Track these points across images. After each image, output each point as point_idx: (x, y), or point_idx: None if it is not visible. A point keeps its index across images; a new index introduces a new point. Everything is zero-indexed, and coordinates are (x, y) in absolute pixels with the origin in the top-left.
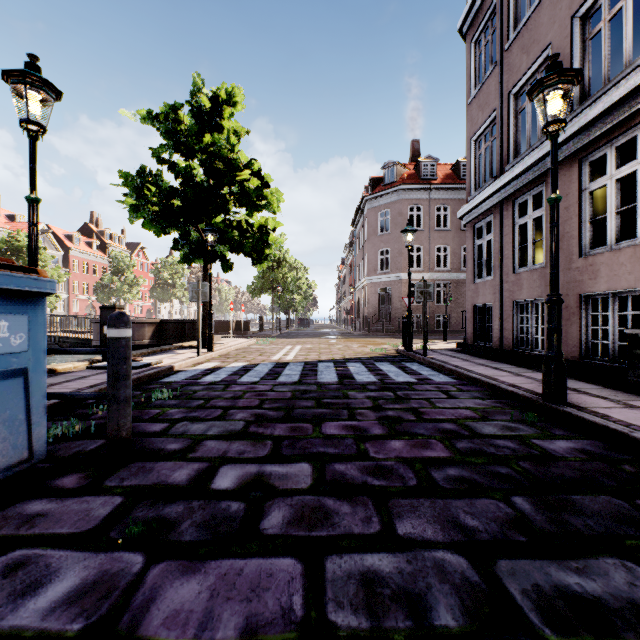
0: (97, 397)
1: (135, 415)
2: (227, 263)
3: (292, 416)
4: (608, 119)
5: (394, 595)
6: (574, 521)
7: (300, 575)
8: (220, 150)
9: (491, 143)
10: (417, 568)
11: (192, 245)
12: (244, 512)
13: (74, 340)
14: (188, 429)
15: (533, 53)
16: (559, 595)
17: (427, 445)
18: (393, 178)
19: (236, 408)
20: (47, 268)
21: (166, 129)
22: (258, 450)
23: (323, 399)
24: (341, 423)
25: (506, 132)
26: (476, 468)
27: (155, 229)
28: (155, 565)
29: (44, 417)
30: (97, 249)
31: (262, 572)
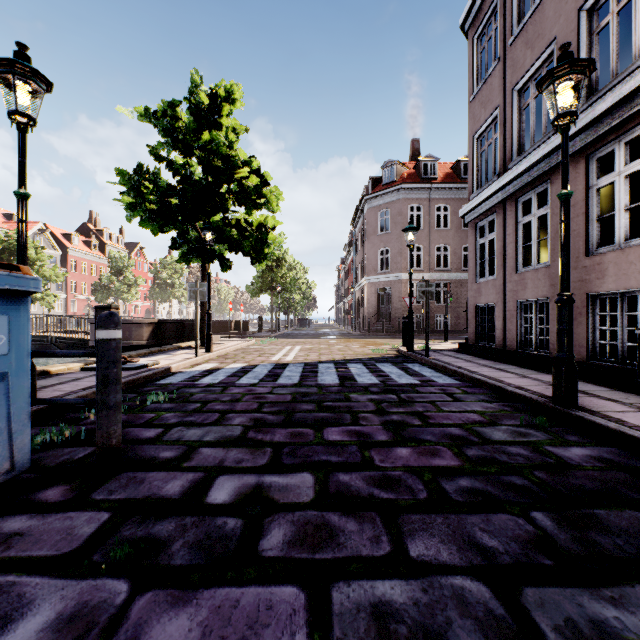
0: (85, 402)
1: (128, 420)
2: (226, 262)
3: (292, 421)
4: (617, 114)
5: (410, 633)
6: (602, 540)
7: (303, 607)
8: (218, 147)
9: (494, 140)
10: (434, 598)
11: (190, 244)
12: (241, 530)
13: (71, 340)
14: (183, 435)
15: (538, 48)
16: (597, 632)
17: (435, 452)
18: (393, 177)
19: (234, 412)
20: (45, 268)
21: (164, 126)
22: (257, 458)
23: (324, 402)
24: (344, 428)
25: (509, 129)
26: (489, 478)
27: (152, 228)
28: (141, 595)
29: (27, 425)
30: (95, 249)
31: (261, 604)
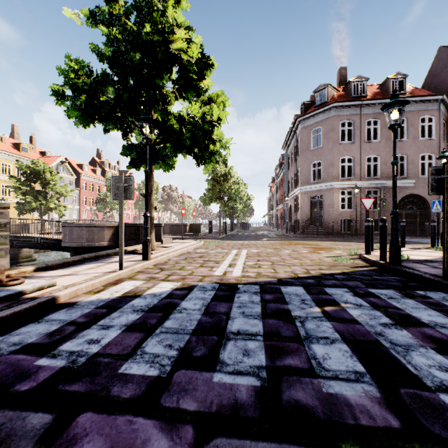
0: None
1: None
2: (168, 162)
3: None
4: None
5: None
6: None
7: None
8: (152, 15)
9: None
10: None
11: (138, 149)
12: None
13: (52, 241)
14: None
15: None
16: None
17: None
18: (324, 99)
19: None
20: (57, 186)
21: (104, 19)
22: None
23: None
24: None
25: None
26: None
27: (79, 117)
28: None
29: None
30: (99, 174)
31: None
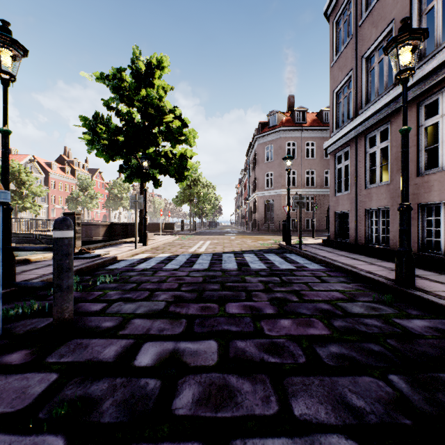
0: (45, 285)
1: (82, 296)
2: (157, 182)
3: (203, 297)
4: (440, 72)
5: None
6: None
7: None
8: (152, 100)
9: (348, 94)
10: None
11: (132, 169)
12: (159, 390)
13: (50, 237)
14: (121, 308)
15: (380, 27)
16: None
17: (310, 323)
18: (275, 122)
19: (160, 290)
20: (32, 186)
21: (113, 86)
22: (175, 328)
23: (226, 283)
24: (241, 303)
25: (360, 86)
26: (353, 345)
27: (105, 157)
28: None
29: None
30: (68, 173)
31: None
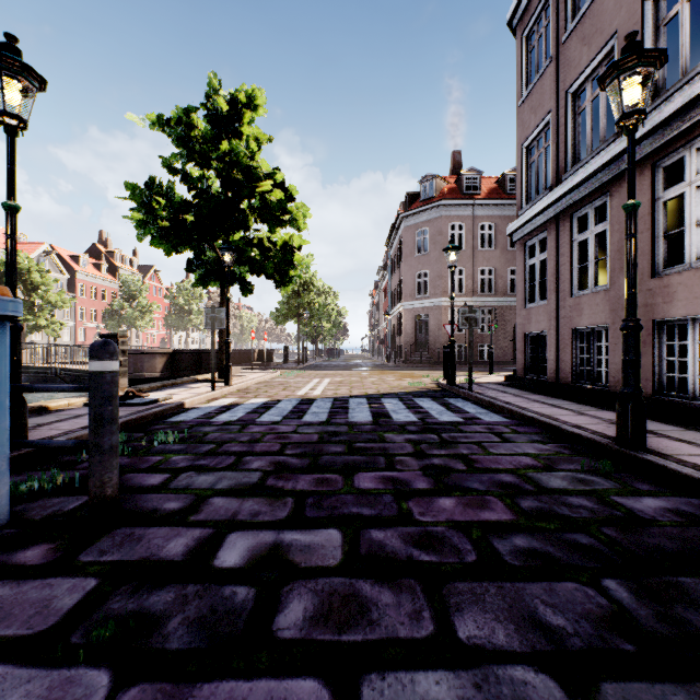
0: (76, 445)
1: (131, 463)
2: (247, 286)
3: (319, 465)
4: (687, 116)
5: None
6: (692, 618)
7: None
8: (238, 158)
9: (545, 149)
10: (490, 697)
11: (208, 266)
12: (253, 603)
13: (77, 372)
14: (193, 482)
15: (595, 44)
16: None
17: (484, 504)
18: (432, 193)
19: (252, 454)
20: (50, 293)
21: (178, 135)
22: (276, 511)
23: (355, 443)
24: (377, 474)
25: (563, 136)
26: (549, 536)
27: (165, 247)
28: (124, 691)
29: (4, 472)
30: (106, 272)
31: None
